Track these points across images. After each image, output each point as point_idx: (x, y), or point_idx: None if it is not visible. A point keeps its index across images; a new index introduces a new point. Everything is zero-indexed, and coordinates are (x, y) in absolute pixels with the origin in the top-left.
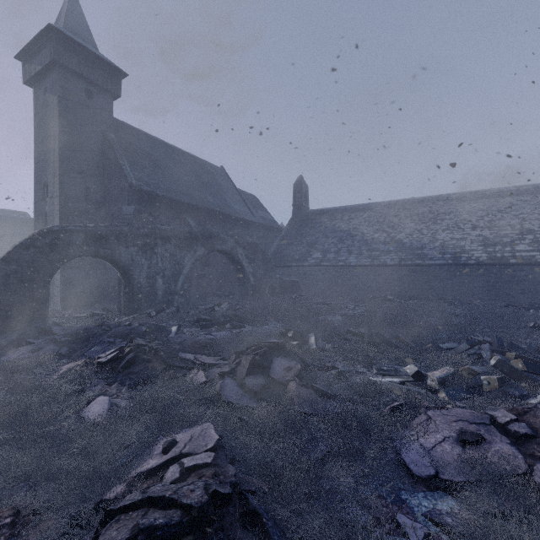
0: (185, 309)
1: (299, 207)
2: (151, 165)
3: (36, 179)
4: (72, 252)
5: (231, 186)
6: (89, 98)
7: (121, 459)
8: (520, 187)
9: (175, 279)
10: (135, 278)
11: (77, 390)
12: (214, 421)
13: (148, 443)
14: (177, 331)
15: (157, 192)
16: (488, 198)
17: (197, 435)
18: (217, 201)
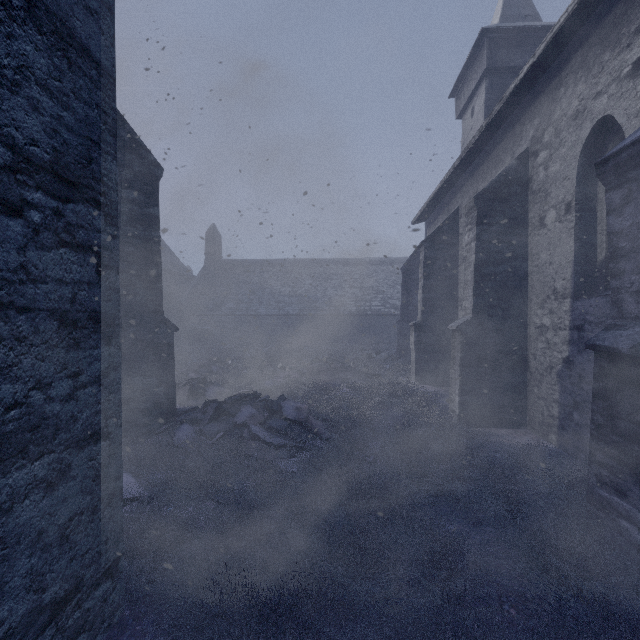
0: None
1: (212, 256)
2: None
3: None
4: None
5: None
6: None
7: None
8: (381, 259)
9: None
10: None
11: None
12: None
13: None
14: None
15: None
16: (362, 265)
17: None
18: None
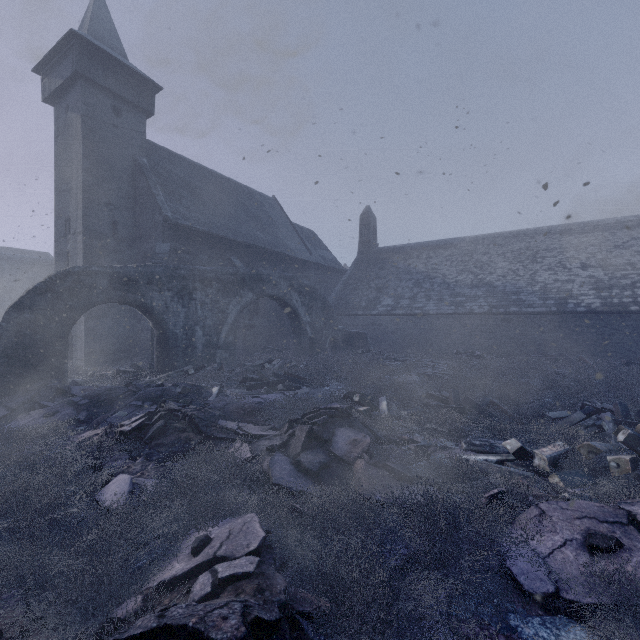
0: (229, 366)
1: (366, 245)
2: (190, 195)
3: (57, 213)
4: (96, 298)
5: (285, 219)
6: (118, 116)
7: (140, 560)
8: None
9: (218, 330)
10: (170, 329)
11: (93, 465)
12: (260, 511)
13: (176, 538)
14: (219, 392)
15: (196, 227)
16: (601, 231)
17: (236, 531)
18: (268, 237)
